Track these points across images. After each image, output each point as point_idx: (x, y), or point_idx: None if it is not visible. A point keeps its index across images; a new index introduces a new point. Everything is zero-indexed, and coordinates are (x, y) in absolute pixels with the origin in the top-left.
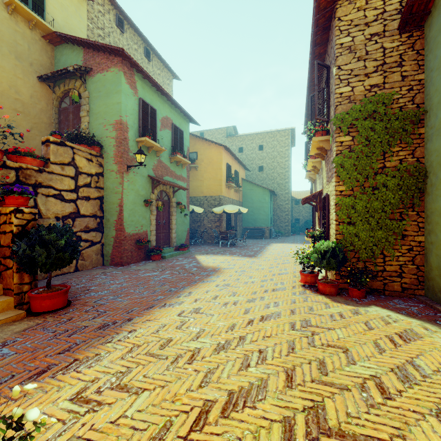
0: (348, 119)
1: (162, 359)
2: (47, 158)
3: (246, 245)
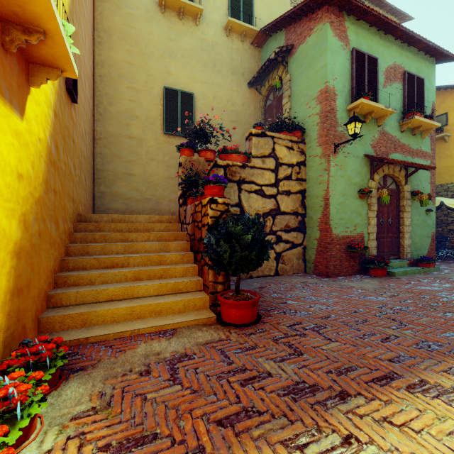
0: None
1: None
2: (249, 153)
3: None
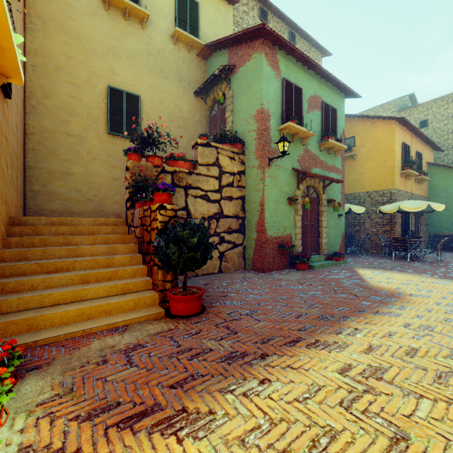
0: None
1: None
2: (195, 161)
3: (441, 260)
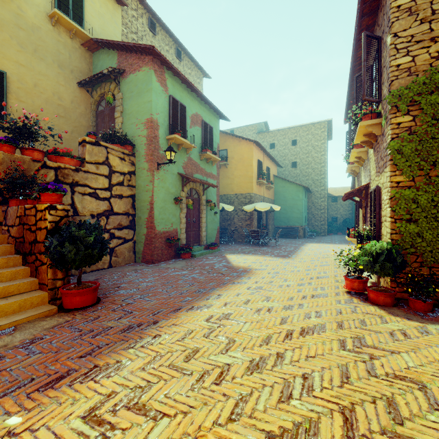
0: (407, 95)
1: (186, 374)
2: (83, 158)
3: (278, 245)
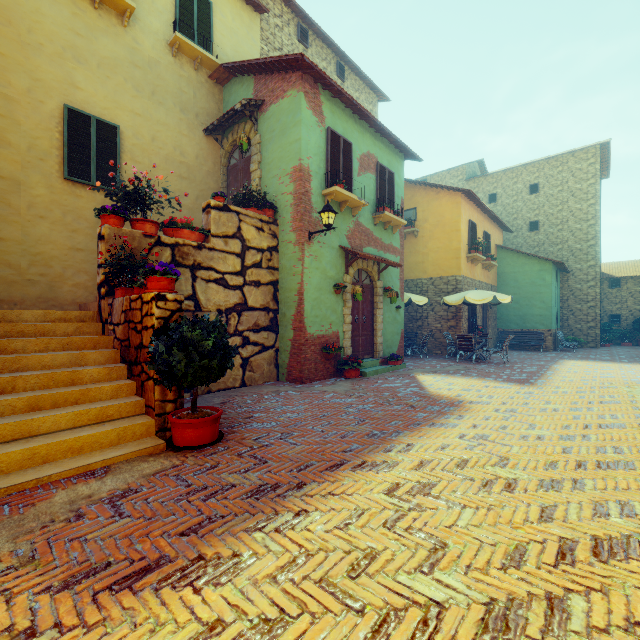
0: None
1: (352, 610)
2: (207, 230)
3: (507, 361)
